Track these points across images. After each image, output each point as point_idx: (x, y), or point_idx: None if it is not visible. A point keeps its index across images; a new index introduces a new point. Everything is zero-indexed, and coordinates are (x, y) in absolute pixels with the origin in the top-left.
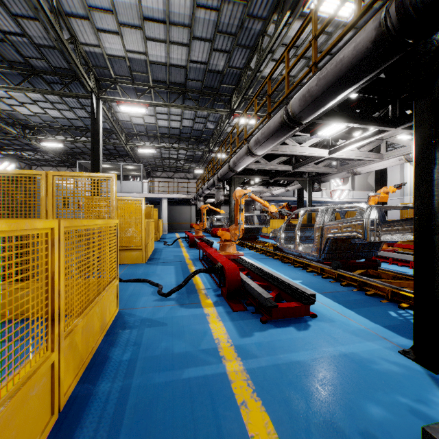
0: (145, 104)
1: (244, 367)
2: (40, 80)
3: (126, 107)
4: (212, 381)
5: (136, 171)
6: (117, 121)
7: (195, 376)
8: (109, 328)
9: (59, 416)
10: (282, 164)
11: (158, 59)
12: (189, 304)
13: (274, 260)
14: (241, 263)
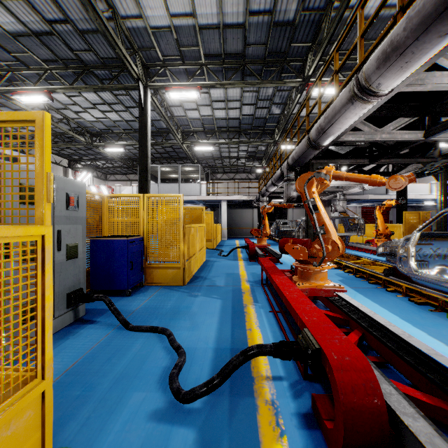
0: (196, 87)
1: None
2: (93, 78)
3: (175, 92)
4: None
5: (195, 173)
6: (172, 117)
7: None
8: None
9: None
10: (405, 131)
11: (208, 21)
12: None
13: (391, 294)
14: (340, 307)
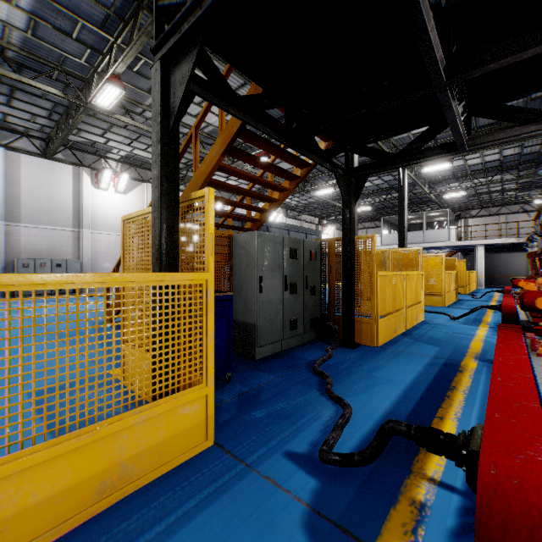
0: (448, 159)
1: (484, 339)
2: None
3: (429, 168)
4: (464, 337)
5: (441, 217)
6: (420, 175)
7: (457, 335)
8: (419, 323)
9: (406, 330)
10: None
11: None
12: (470, 324)
13: None
14: None
